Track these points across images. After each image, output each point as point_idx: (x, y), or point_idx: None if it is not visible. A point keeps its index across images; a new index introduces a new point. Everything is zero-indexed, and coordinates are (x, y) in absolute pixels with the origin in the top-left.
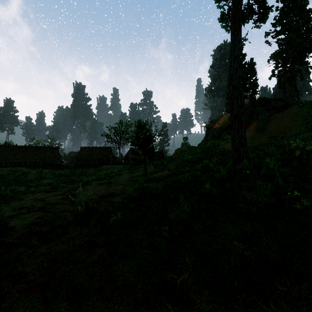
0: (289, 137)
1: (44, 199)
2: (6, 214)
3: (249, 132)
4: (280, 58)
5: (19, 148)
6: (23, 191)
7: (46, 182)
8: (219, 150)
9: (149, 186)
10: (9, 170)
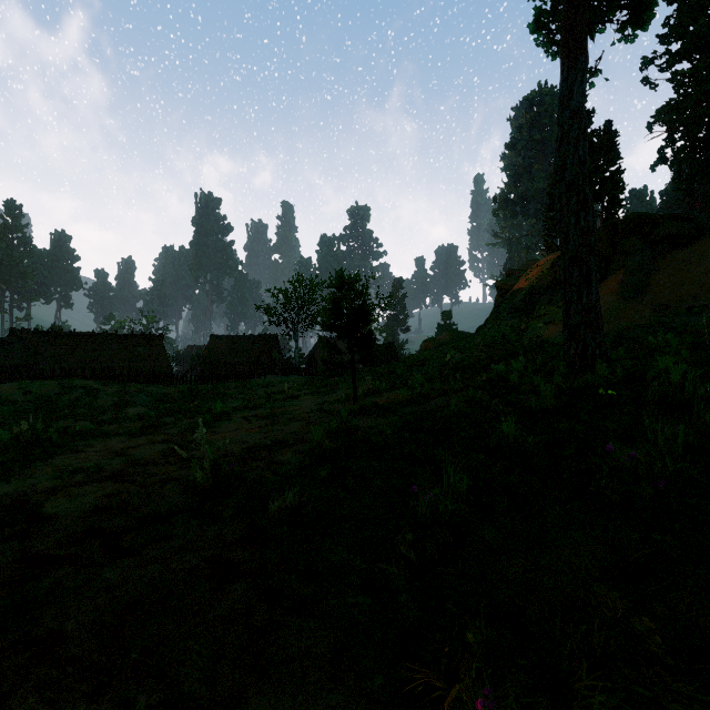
0: (709, 309)
1: (125, 452)
2: (41, 484)
3: (603, 297)
4: (679, 119)
5: (81, 338)
6: (84, 432)
7: (134, 413)
8: (529, 341)
9: (364, 426)
10: (60, 386)
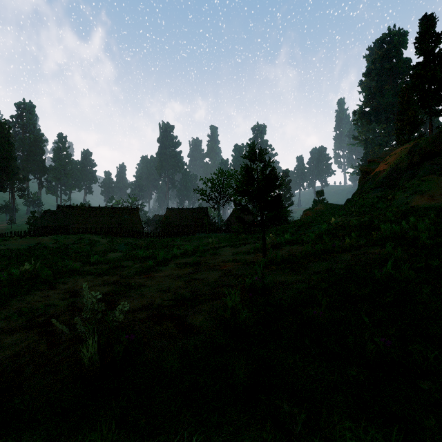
0: None
1: (79, 292)
2: None
3: None
4: None
5: (93, 210)
6: (72, 270)
7: (112, 257)
8: (397, 207)
9: (278, 282)
10: (75, 239)
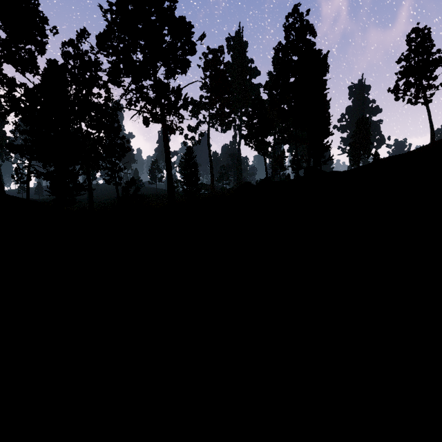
0: None
1: None
2: None
3: None
4: None
5: None
6: None
7: None
8: None
9: None
10: None
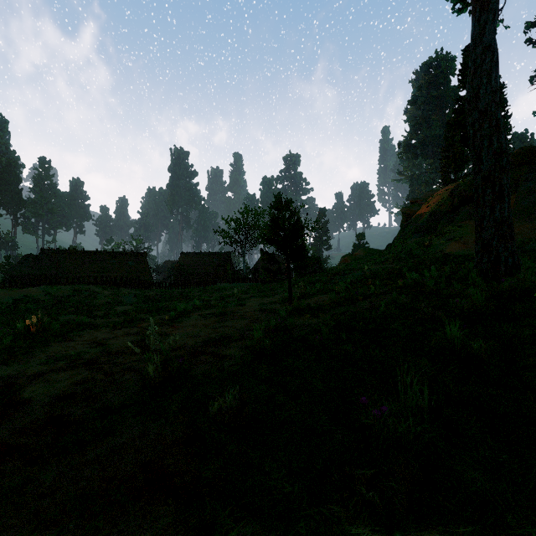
0: None
1: (104, 342)
2: (30, 369)
3: None
4: None
5: (88, 255)
6: (81, 324)
7: (121, 310)
8: (433, 254)
9: (299, 325)
10: (71, 290)
